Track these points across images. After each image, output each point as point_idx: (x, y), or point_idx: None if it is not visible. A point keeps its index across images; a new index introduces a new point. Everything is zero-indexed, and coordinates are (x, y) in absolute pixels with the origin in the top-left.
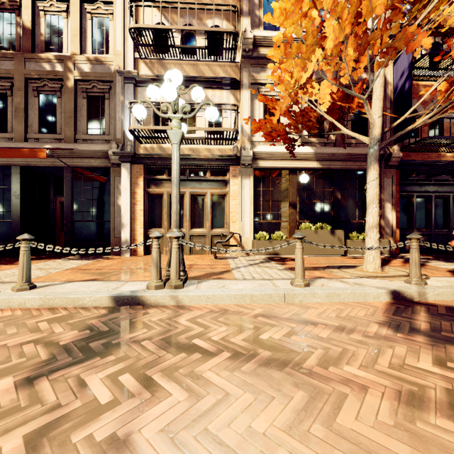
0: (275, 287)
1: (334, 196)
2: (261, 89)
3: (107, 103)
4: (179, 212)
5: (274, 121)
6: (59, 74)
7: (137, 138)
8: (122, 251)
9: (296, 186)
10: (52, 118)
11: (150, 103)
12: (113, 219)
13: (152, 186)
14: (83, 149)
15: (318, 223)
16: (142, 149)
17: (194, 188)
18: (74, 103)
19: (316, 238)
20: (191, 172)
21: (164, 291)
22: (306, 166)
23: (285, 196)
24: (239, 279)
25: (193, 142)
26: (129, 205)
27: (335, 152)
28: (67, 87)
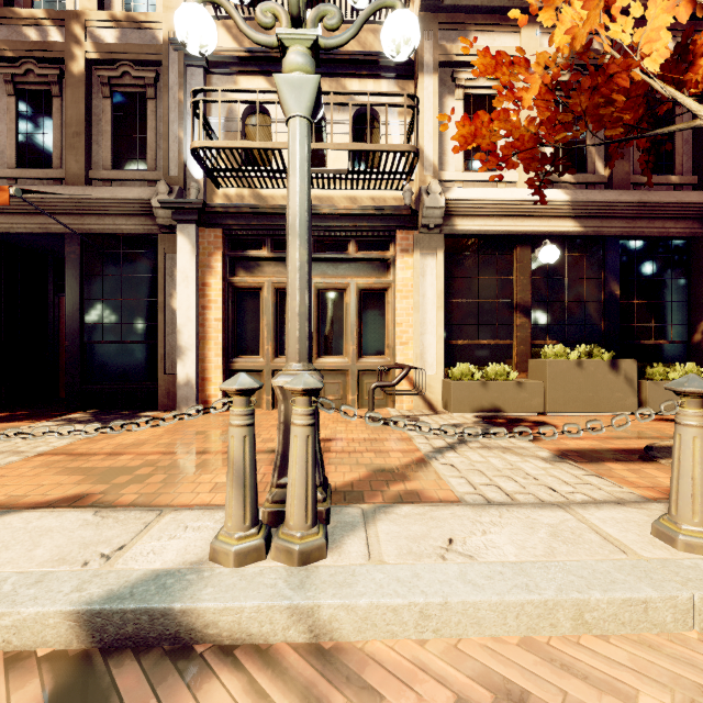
0: (622, 553)
1: (607, 292)
2: (459, 73)
3: (151, 106)
4: (309, 315)
5: (525, 102)
6: (55, 48)
7: (209, 174)
8: (179, 403)
9: (530, 270)
10: (44, 138)
11: (224, 2)
12: (163, 338)
13: (241, 271)
14: (101, 196)
15: (577, 346)
16: (220, 198)
17: (323, 275)
18: (84, 107)
19: (580, 377)
20: (317, 244)
21: (268, 577)
22: (553, 229)
23: (507, 290)
24: (475, 505)
25: (321, 182)
26: (193, 309)
27: (615, 200)
28: (70, 74)
